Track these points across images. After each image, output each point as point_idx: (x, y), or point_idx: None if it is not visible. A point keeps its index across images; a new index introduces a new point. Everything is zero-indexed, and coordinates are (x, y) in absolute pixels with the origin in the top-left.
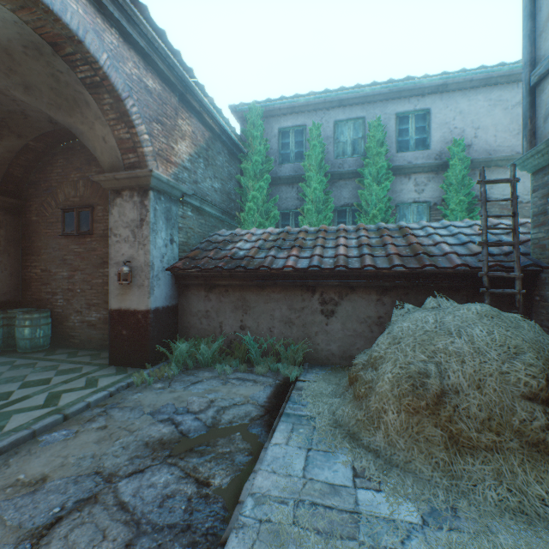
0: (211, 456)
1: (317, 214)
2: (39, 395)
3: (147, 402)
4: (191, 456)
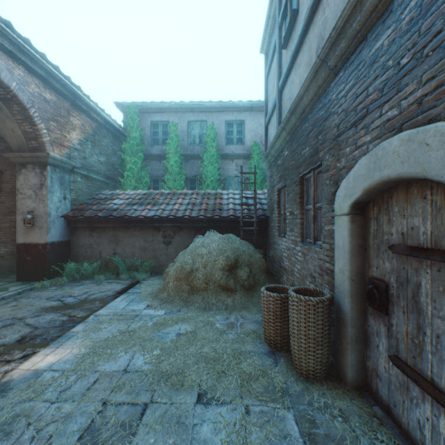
0: (80, 309)
1: (175, 181)
2: None
3: (44, 295)
4: (68, 310)
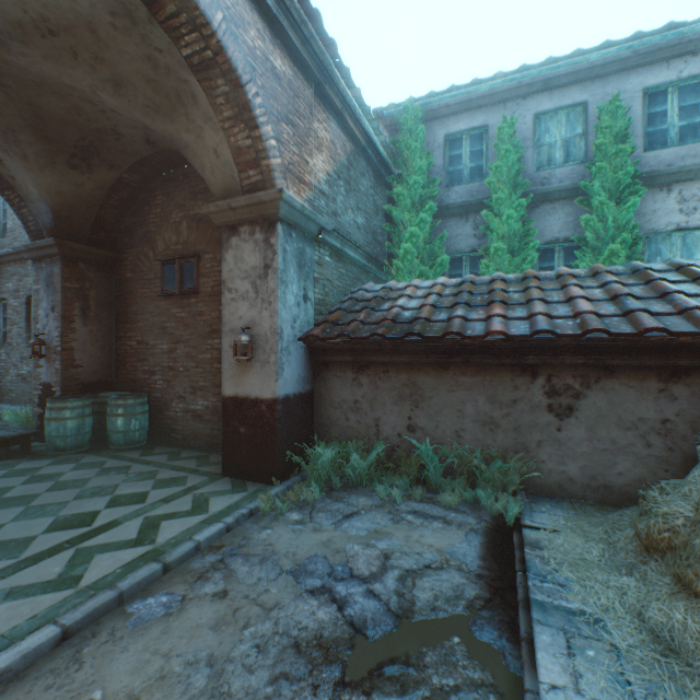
0: (422, 696)
1: (510, 255)
2: (130, 522)
3: (282, 548)
4: (384, 691)
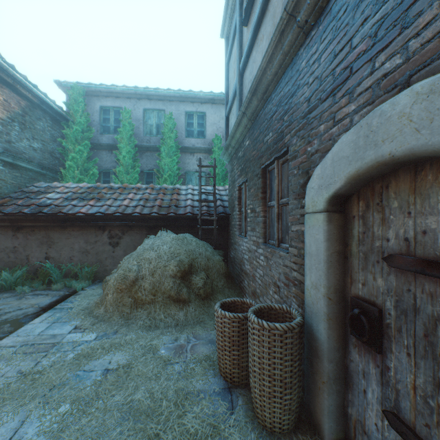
0: None
1: (128, 174)
2: None
3: None
4: None
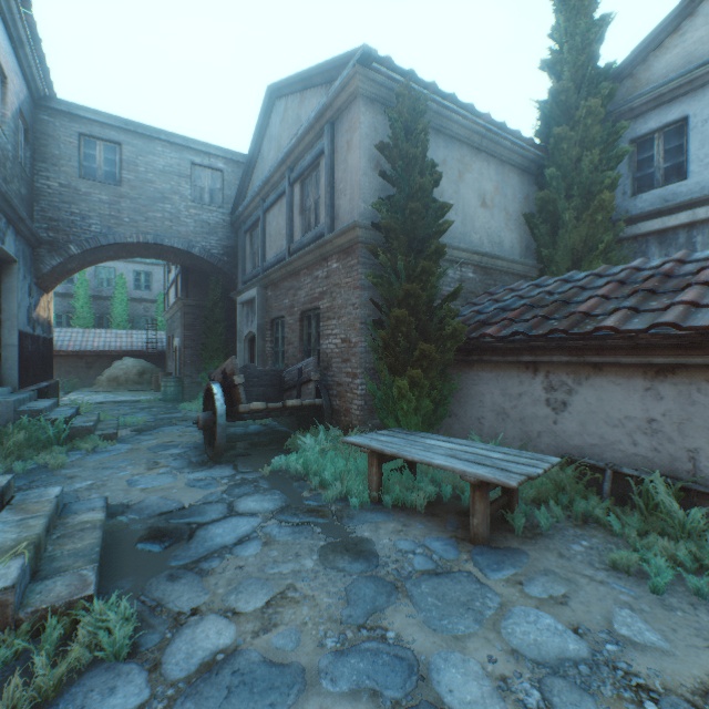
0: None
1: (85, 319)
2: None
3: None
4: None
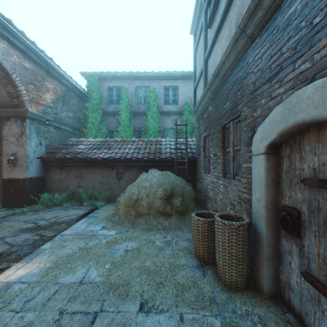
0: (49, 230)
1: (126, 132)
2: None
3: (23, 219)
4: (40, 230)
